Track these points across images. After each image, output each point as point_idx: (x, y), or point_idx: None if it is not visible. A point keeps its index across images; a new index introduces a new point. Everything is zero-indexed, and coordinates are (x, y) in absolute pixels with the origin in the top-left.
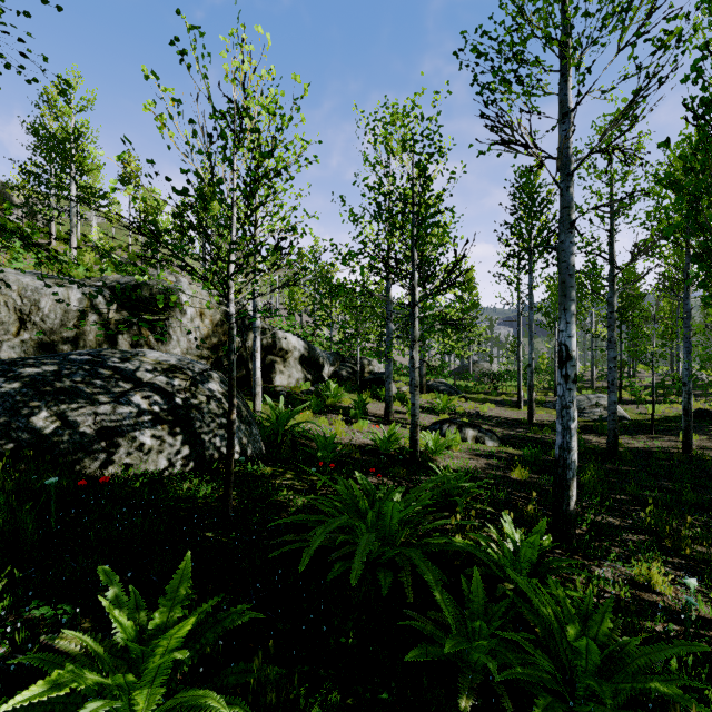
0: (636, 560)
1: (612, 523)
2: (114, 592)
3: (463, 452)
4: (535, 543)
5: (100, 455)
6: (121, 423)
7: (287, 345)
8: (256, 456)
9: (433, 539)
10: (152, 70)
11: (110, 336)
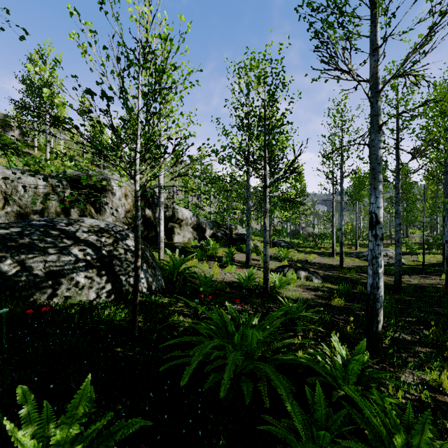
0: (428, 368)
1: (405, 338)
2: (26, 409)
3: (298, 287)
4: (360, 360)
5: (48, 290)
6: (63, 268)
7: (182, 216)
8: (158, 290)
9: (282, 355)
10: (75, 8)
11: (65, 209)
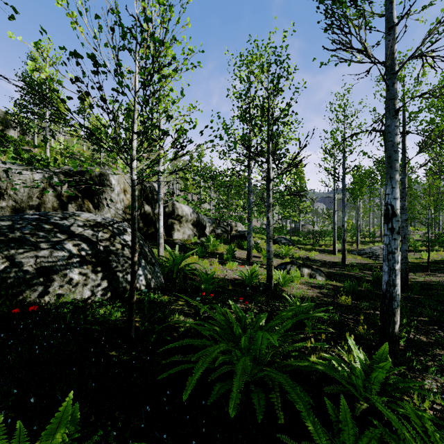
0: None
1: (421, 340)
2: None
3: (302, 284)
4: (384, 367)
5: (38, 288)
6: (56, 263)
7: (182, 212)
8: (157, 288)
9: (296, 361)
10: None
11: (63, 205)
